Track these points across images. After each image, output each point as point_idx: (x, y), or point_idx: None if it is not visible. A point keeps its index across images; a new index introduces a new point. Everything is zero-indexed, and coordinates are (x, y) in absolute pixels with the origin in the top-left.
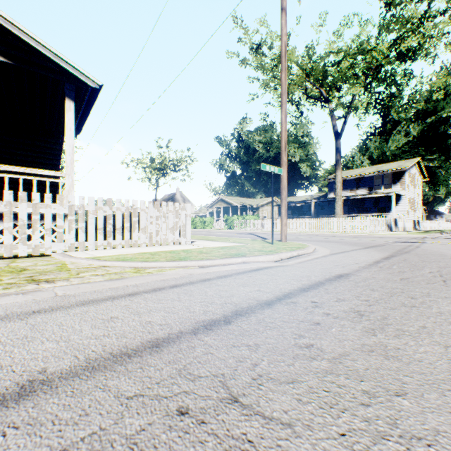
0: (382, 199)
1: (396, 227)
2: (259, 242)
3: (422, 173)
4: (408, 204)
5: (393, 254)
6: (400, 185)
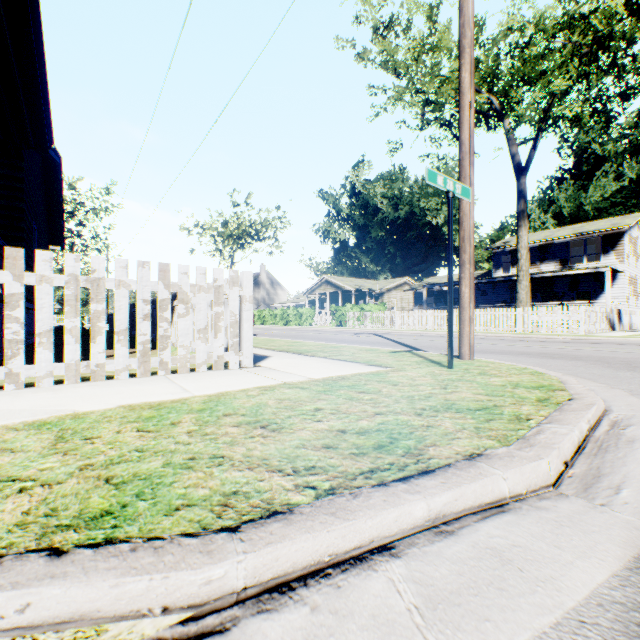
0: (585, 279)
1: (620, 323)
2: (411, 359)
3: None
4: (628, 286)
5: None
6: (616, 256)
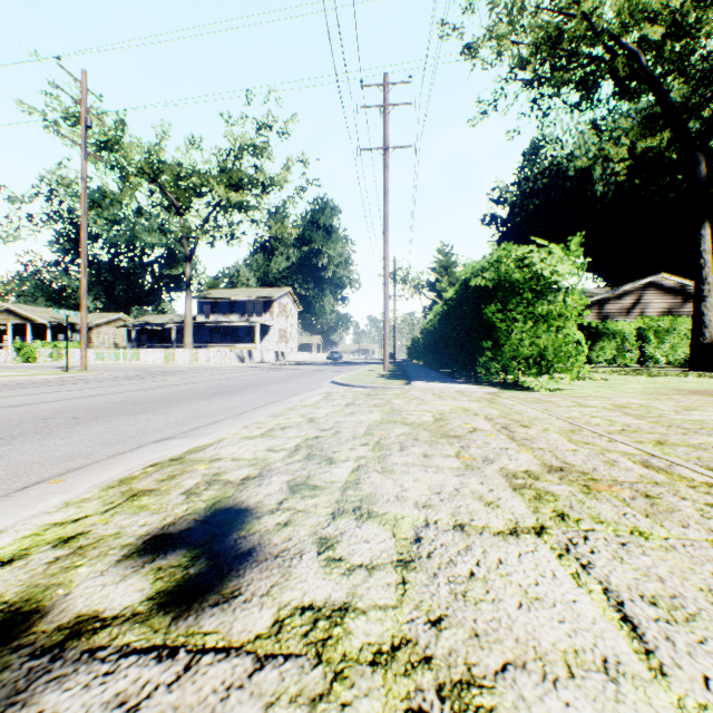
0: (256, 328)
1: (252, 358)
2: (58, 371)
3: (297, 303)
4: (279, 335)
5: (151, 374)
6: (271, 315)
